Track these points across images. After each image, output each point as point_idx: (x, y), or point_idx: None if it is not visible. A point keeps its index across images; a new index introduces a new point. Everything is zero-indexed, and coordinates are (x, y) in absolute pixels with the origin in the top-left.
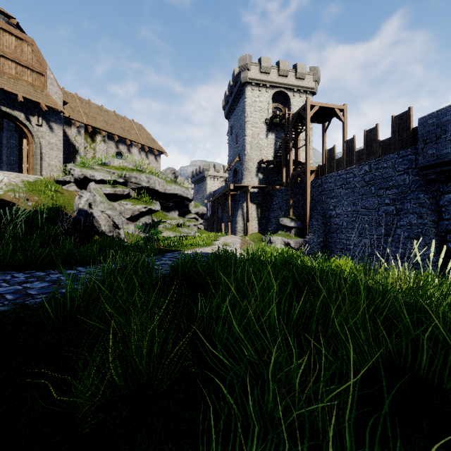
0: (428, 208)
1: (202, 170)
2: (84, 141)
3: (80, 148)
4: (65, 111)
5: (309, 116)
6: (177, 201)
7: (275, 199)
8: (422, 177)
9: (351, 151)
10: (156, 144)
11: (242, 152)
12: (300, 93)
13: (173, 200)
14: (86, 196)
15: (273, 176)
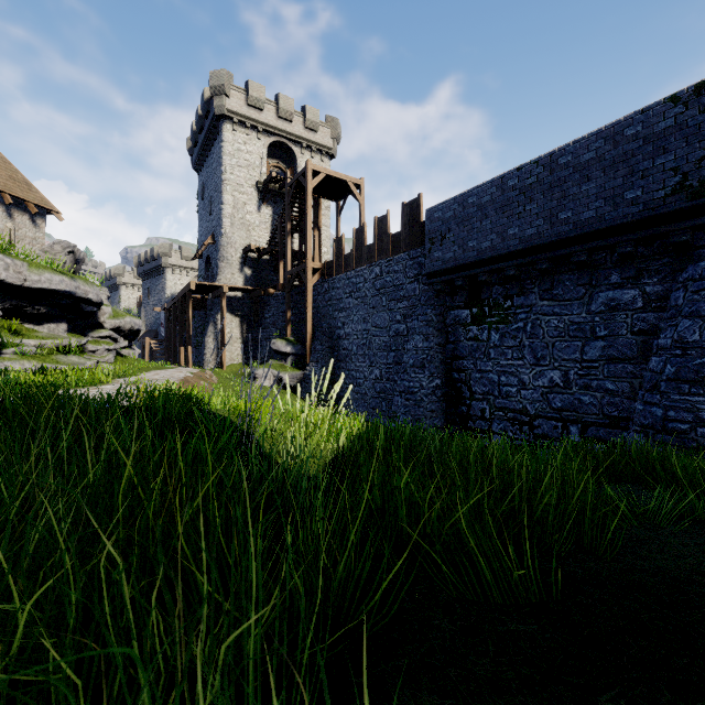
0: (435, 327)
1: (157, 255)
2: None
3: None
4: None
5: (310, 186)
6: (63, 305)
7: (268, 309)
8: (431, 288)
9: (362, 245)
10: (35, 192)
11: (218, 230)
12: (312, 151)
13: (50, 302)
14: None
15: (269, 274)
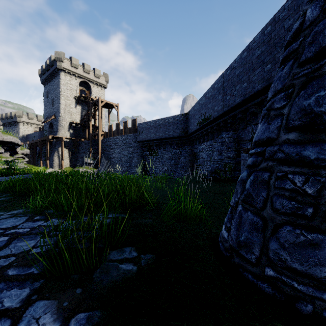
0: (140, 156)
1: (14, 116)
2: None
3: None
4: None
5: (100, 106)
6: (10, 146)
7: (81, 146)
8: (139, 145)
9: (119, 129)
10: None
11: (58, 113)
12: (97, 85)
13: (8, 145)
14: None
15: (80, 132)
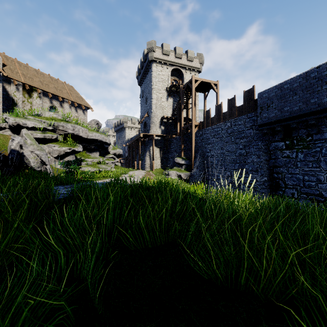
0: (263, 151)
1: (122, 122)
2: (22, 96)
3: (19, 101)
4: (4, 72)
5: (193, 87)
6: (98, 145)
7: (172, 144)
8: (260, 131)
9: (220, 112)
10: (84, 101)
11: (150, 110)
12: (190, 71)
13: (94, 144)
14: (17, 139)
15: (171, 128)
